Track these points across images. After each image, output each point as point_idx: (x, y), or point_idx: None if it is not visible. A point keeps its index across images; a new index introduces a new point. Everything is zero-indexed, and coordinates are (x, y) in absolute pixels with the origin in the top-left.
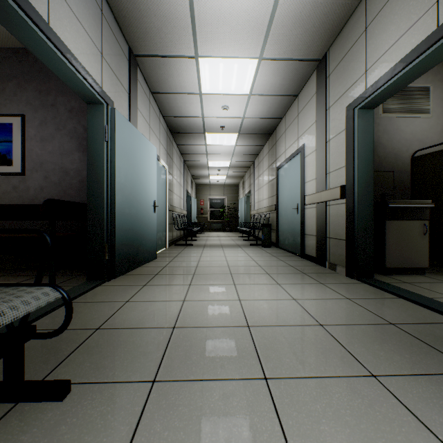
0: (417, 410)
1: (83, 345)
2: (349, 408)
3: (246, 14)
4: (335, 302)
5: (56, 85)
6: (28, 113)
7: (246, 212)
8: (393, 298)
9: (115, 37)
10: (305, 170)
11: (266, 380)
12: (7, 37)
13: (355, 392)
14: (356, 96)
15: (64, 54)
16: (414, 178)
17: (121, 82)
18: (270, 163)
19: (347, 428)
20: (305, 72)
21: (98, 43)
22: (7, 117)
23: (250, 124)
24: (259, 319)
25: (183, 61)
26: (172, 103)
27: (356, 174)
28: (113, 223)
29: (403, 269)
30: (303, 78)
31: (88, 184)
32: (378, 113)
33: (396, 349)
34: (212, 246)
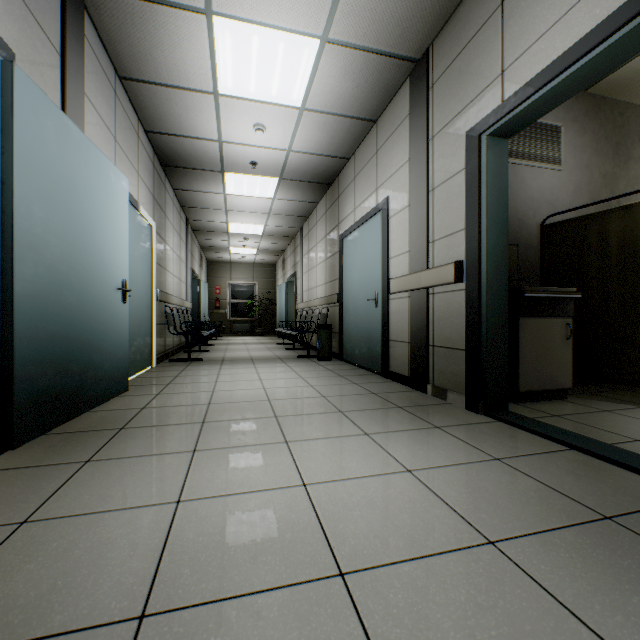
0: None
1: None
2: None
3: None
4: (482, 471)
5: None
6: None
7: (288, 305)
8: (563, 451)
9: None
10: (390, 239)
11: None
12: None
13: None
14: (483, 114)
15: None
16: (545, 257)
17: (39, 21)
18: (328, 229)
19: None
20: (393, 79)
21: None
22: None
23: (299, 164)
24: (359, 543)
25: (183, 18)
26: (163, 106)
27: (484, 242)
28: (8, 323)
29: (540, 393)
30: (388, 90)
31: None
32: None
33: None
34: (237, 361)
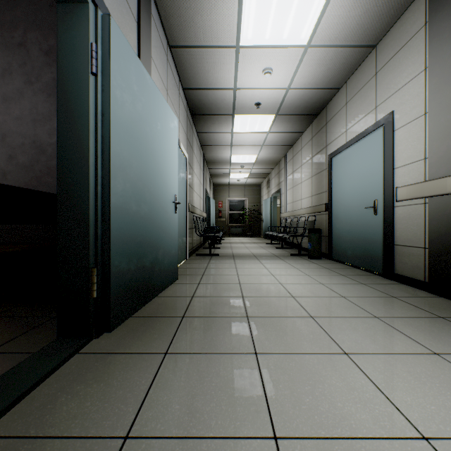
0: None
1: None
2: None
3: None
4: None
5: (26, 13)
6: None
7: (272, 214)
8: None
9: None
10: (395, 150)
11: None
12: None
13: None
14: None
15: None
16: None
17: None
18: (314, 151)
19: None
20: None
21: None
22: None
23: (294, 100)
24: None
25: None
26: (197, 65)
27: None
28: (106, 228)
29: None
30: (397, 10)
31: (60, 155)
32: None
33: None
34: (244, 257)
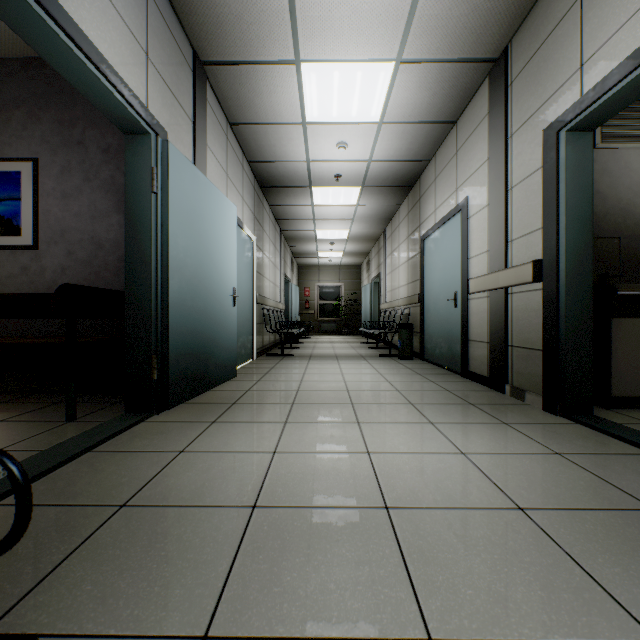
0: None
1: (90, 540)
2: None
3: None
4: (536, 461)
5: (84, 112)
6: (43, 155)
7: (372, 305)
8: (639, 455)
9: (171, 31)
10: (469, 239)
11: None
12: (12, 40)
13: None
14: (562, 110)
15: (79, 44)
16: None
17: (180, 103)
18: (410, 230)
19: None
20: (470, 81)
21: (141, 36)
22: (13, 162)
23: (380, 172)
24: (404, 493)
25: (277, 71)
26: (261, 140)
27: (562, 241)
28: (165, 322)
29: None
30: (466, 92)
31: (127, 261)
32: (594, 142)
33: None
34: (322, 358)
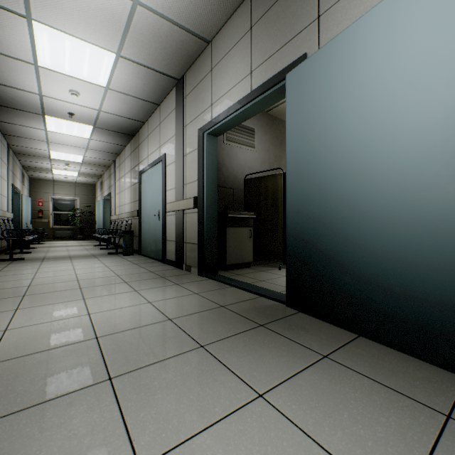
0: (224, 359)
1: None
2: (180, 374)
3: (99, 2)
4: (185, 298)
5: None
6: None
7: (105, 216)
8: (228, 287)
9: None
10: (167, 179)
11: (110, 380)
12: None
13: (187, 362)
14: (205, 123)
15: None
16: (246, 195)
17: None
18: (133, 165)
19: (176, 388)
20: (166, 85)
21: None
22: None
23: (108, 120)
24: (110, 328)
25: (6, 15)
26: None
27: (205, 188)
28: None
29: (238, 265)
30: (164, 90)
31: None
32: (224, 140)
33: (221, 323)
34: (56, 259)
